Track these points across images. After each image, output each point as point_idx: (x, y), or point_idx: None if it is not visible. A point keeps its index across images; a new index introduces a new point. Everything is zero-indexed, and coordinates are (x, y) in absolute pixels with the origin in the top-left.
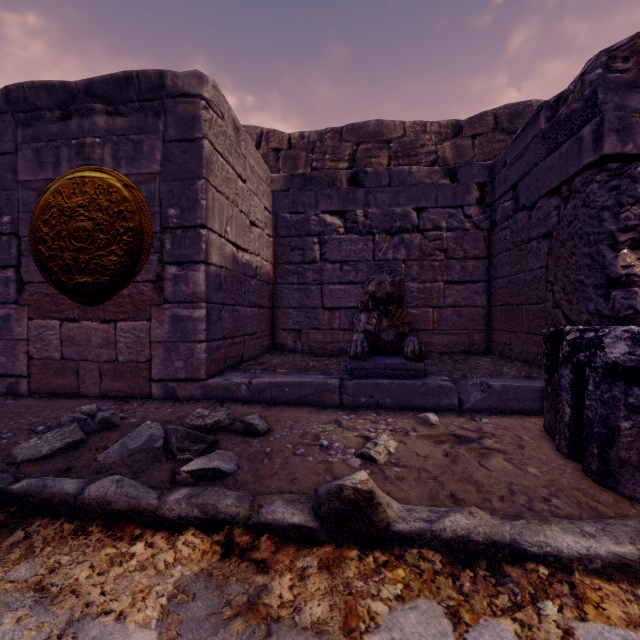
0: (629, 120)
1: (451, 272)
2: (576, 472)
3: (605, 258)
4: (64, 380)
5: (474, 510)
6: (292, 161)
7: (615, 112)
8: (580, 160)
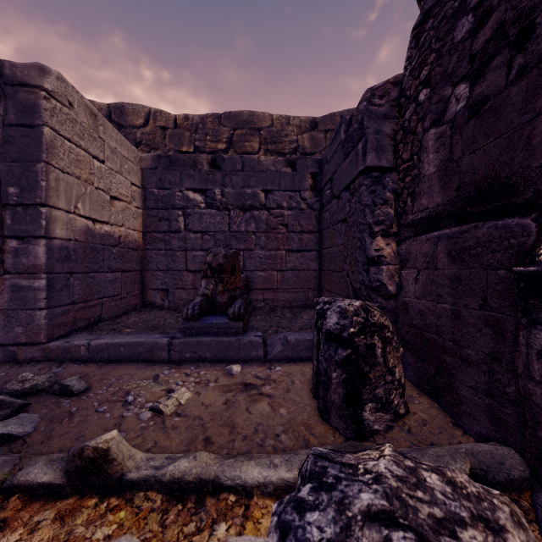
0: (384, 142)
1: (291, 242)
2: (313, 410)
3: (366, 243)
4: None
5: (199, 454)
6: (177, 139)
7: (375, 135)
8: (357, 167)
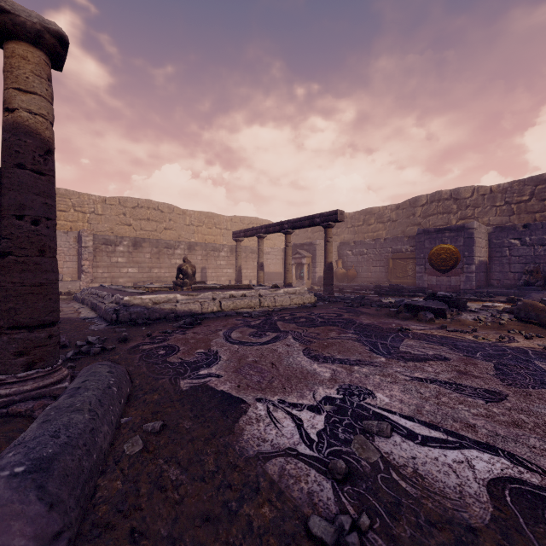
0: None
1: None
2: None
3: None
4: (436, 289)
5: None
6: (492, 199)
7: None
8: None
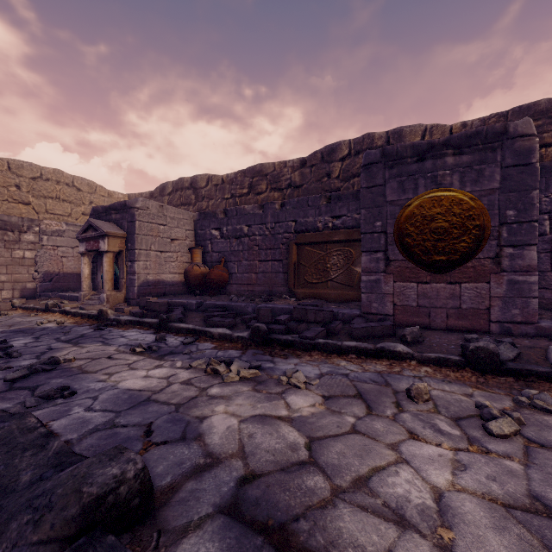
0: None
1: None
2: None
3: None
4: (417, 318)
5: None
6: None
7: None
8: None
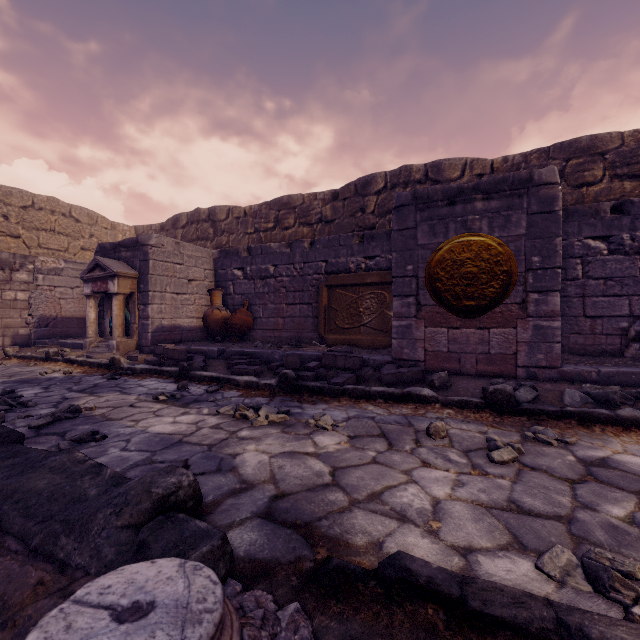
0: None
1: None
2: None
3: None
4: (447, 364)
5: None
6: None
7: None
8: None
